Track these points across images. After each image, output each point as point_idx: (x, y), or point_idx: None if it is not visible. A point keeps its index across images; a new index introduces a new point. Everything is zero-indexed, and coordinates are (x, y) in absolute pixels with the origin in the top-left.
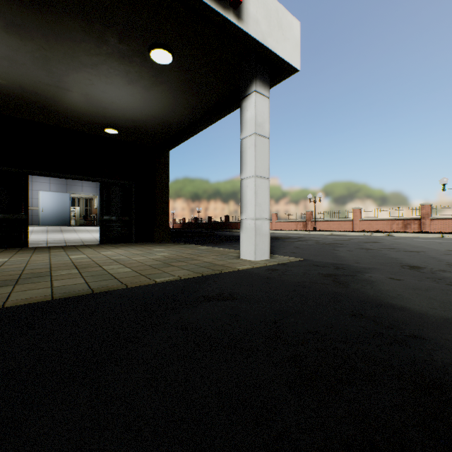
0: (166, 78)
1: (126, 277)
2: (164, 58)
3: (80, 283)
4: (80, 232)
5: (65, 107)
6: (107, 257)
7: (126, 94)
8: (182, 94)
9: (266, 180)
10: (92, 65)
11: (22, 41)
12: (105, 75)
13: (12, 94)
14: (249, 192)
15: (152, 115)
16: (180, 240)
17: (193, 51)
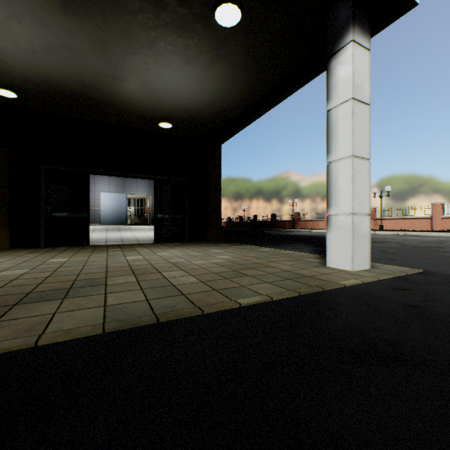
0: (228, 49)
1: (195, 293)
2: (230, 18)
3: (139, 301)
4: (135, 230)
5: (122, 102)
6: (164, 259)
7: (182, 78)
8: (245, 69)
9: (366, 161)
10: (149, 43)
11: (79, 22)
12: (162, 55)
13: (74, 92)
14: (342, 178)
15: (208, 102)
16: (232, 240)
17: (268, 1)
